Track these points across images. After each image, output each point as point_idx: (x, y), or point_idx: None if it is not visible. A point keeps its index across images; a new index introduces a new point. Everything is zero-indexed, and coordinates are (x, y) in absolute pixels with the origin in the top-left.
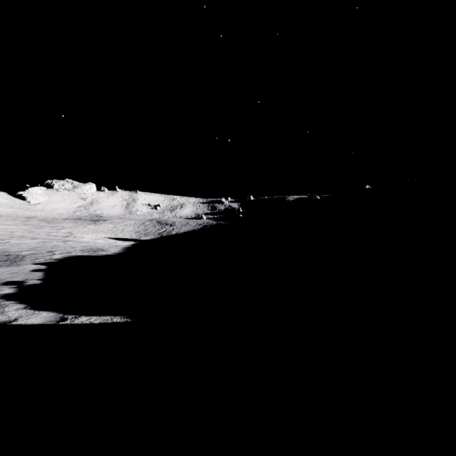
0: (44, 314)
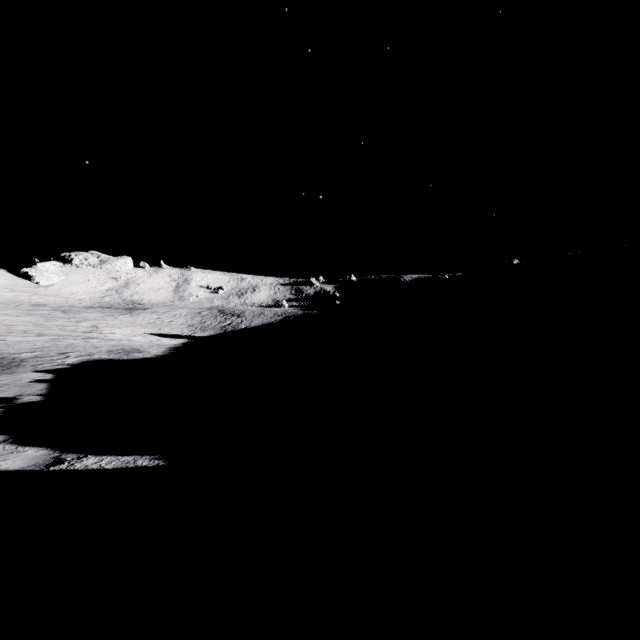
0: (30, 452)
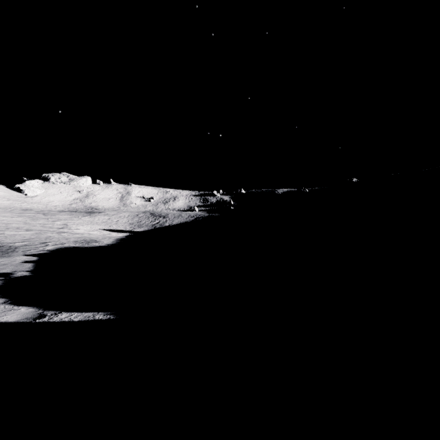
0: (23, 310)
